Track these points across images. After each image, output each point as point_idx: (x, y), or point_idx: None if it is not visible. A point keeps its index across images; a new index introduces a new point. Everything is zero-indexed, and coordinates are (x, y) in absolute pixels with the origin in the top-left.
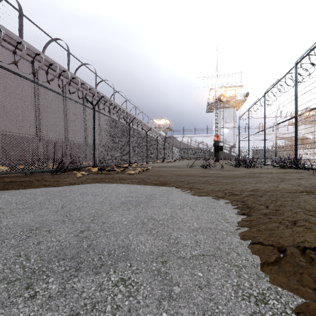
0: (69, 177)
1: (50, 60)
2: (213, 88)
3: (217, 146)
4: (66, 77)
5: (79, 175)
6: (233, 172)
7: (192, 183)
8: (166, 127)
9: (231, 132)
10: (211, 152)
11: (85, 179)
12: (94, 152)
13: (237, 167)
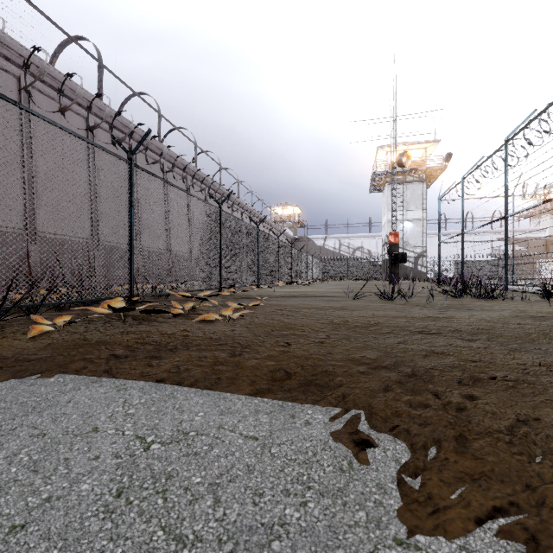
0: (5, 339)
1: (58, 75)
2: (383, 146)
3: (395, 254)
4: (96, 113)
5: (40, 328)
6: (477, 314)
7: (430, 384)
8: (295, 221)
9: (417, 228)
10: (377, 266)
11: (33, 352)
12: (130, 263)
13: (460, 297)
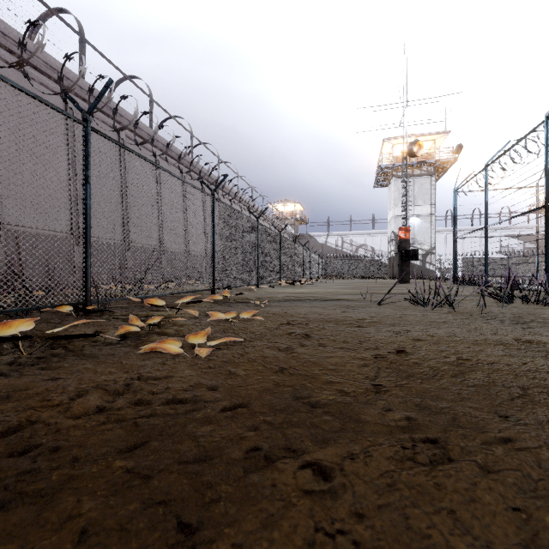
0: None
1: (29, 46)
2: (389, 138)
3: (406, 251)
4: (76, 92)
5: None
6: None
7: None
8: (297, 218)
9: (425, 224)
10: (381, 263)
11: None
12: (85, 258)
13: (509, 301)
